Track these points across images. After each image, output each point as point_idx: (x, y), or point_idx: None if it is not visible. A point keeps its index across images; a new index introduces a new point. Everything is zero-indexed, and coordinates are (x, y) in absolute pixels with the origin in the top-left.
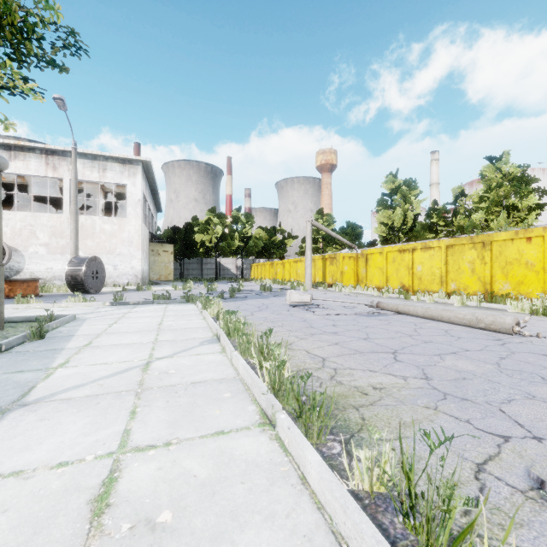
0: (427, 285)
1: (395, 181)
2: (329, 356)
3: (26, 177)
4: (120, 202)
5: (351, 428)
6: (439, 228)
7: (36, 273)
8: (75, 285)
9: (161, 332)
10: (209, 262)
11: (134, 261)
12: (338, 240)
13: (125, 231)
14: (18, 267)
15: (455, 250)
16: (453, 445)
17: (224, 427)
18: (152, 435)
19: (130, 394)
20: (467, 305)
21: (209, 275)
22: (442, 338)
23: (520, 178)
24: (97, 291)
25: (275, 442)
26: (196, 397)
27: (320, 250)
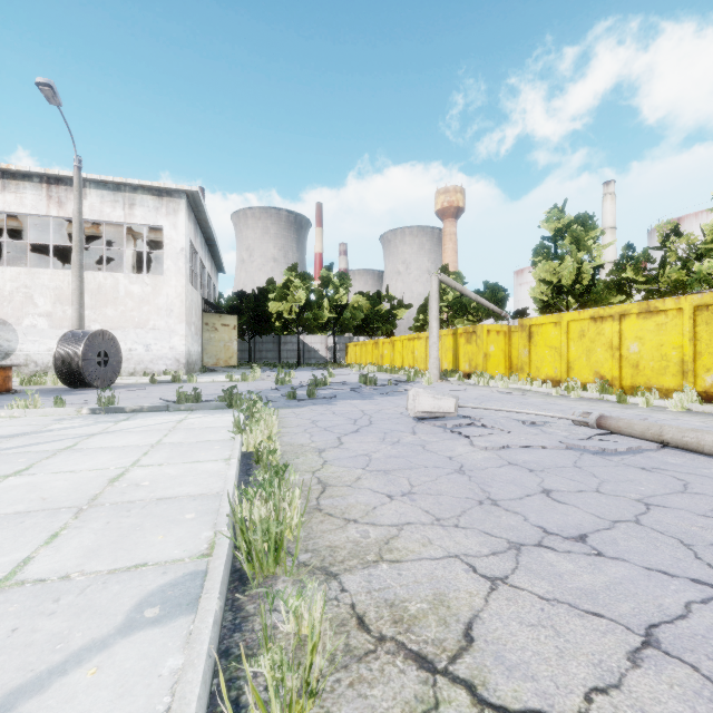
0: (652, 378)
1: (561, 218)
2: None
3: (25, 219)
4: None
5: None
6: (636, 286)
7: (33, 357)
8: (69, 375)
9: (79, 518)
10: (290, 341)
11: (175, 338)
12: (471, 309)
13: (161, 294)
14: (8, 348)
15: None
16: None
17: None
18: None
19: None
20: None
21: (290, 359)
22: None
23: None
24: (107, 383)
25: None
26: None
27: (445, 324)
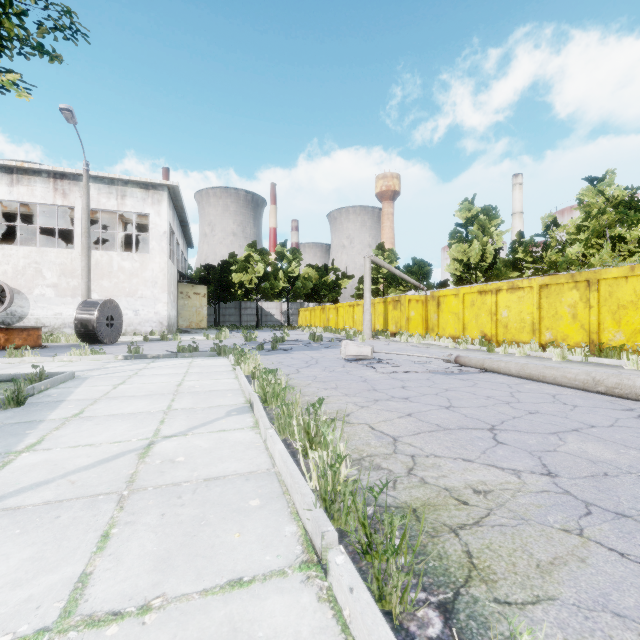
0: (515, 335)
1: (471, 209)
2: (402, 435)
3: (31, 205)
4: (143, 236)
5: (453, 575)
6: (526, 265)
7: (42, 320)
8: (86, 334)
9: (178, 396)
10: (249, 307)
11: (159, 305)
12: (402, 280)
13: (148, 269)
14: (21, 313)
15: (550, 291)
16: (638, 620)
17: (243, 571)
18: (123, 587)
19: (110, 500)
20: (569, 360)
21: (249, 322)
22: (551, 406)
23: (627, 202)
24: (113, 341)
25: (327, 607)
26: (207, 507)
27: (381, 293)
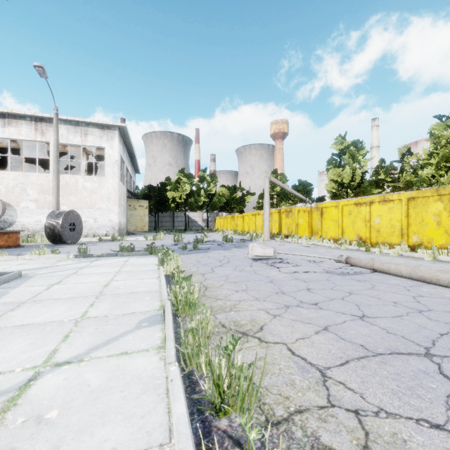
0: (386, 238)
1: (343, 142)
2: (329, 365)
3: (20, 142)
4: (104, 165)
5: None
6: (386, 184)
7: (26, 225)
8: (53, 237)
9: (99, 299)
10: (180, 216)
11: (112, 214)
12: (290, 196)
13: (104, 188)
14: (11, 220)
15: (417, 203)
16: None
17: None
18: None
19: None
20: (439, 260)
21: (180, 227)
22: None
23: None
24: (75, 241)
25: None
26: None
27: (275, 205)
